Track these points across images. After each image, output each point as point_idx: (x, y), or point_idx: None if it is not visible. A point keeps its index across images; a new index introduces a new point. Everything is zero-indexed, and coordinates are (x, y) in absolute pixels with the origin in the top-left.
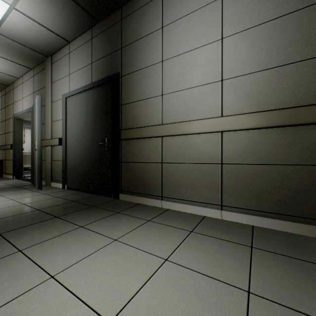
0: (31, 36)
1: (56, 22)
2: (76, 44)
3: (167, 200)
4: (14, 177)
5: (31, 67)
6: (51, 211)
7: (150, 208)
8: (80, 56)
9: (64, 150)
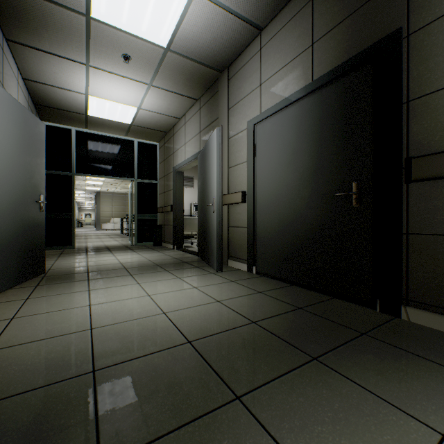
0: (209, 40)
1: None
2: (274, 27)
3: None
4: (174, 246)
5: (197, 98)
6: (283, 333)
7: None
8: (284, 43)
9: (250, 210)
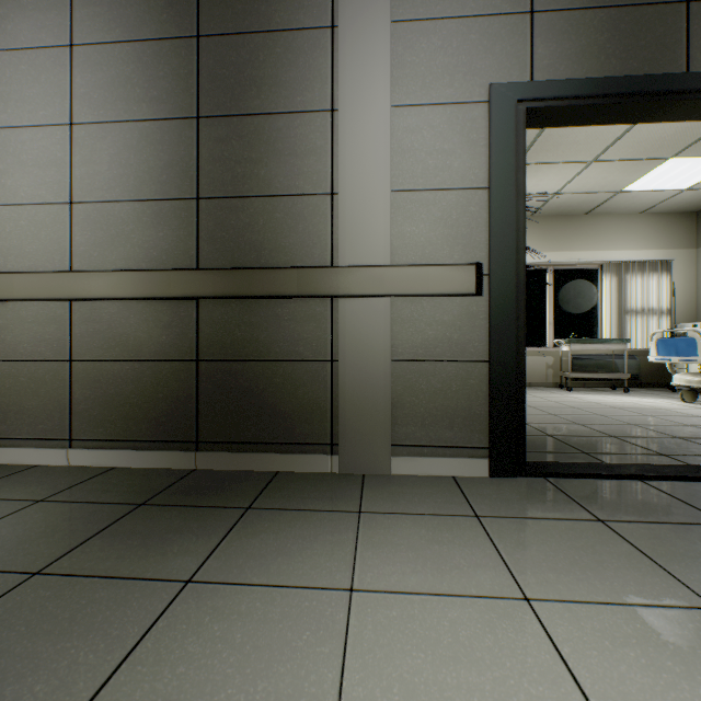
0: None
1: None
2: None
3: None
4: None
5: None
6: None
7: None
8: None
9: None
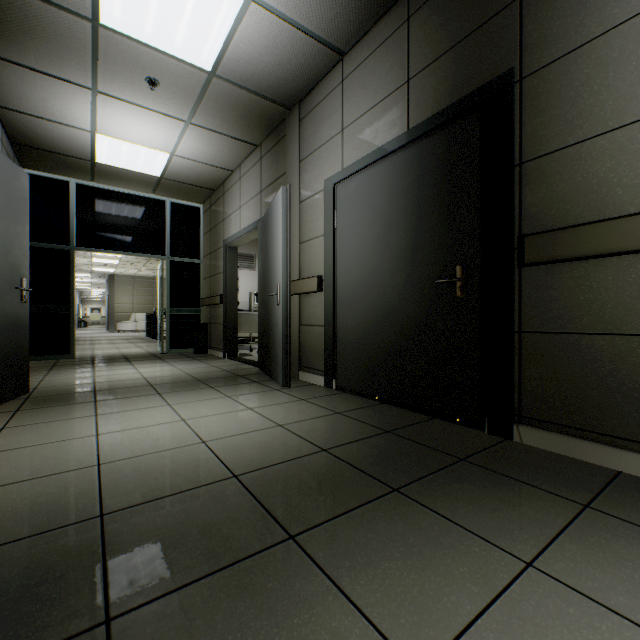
0: (271, 65)
1: (328, 7)
2: (360, 53)
3: None
4: (225, 354)
5: (257, 143)
6: (360, 462)
7: None
8: (373, 75)
9: (329, 302)
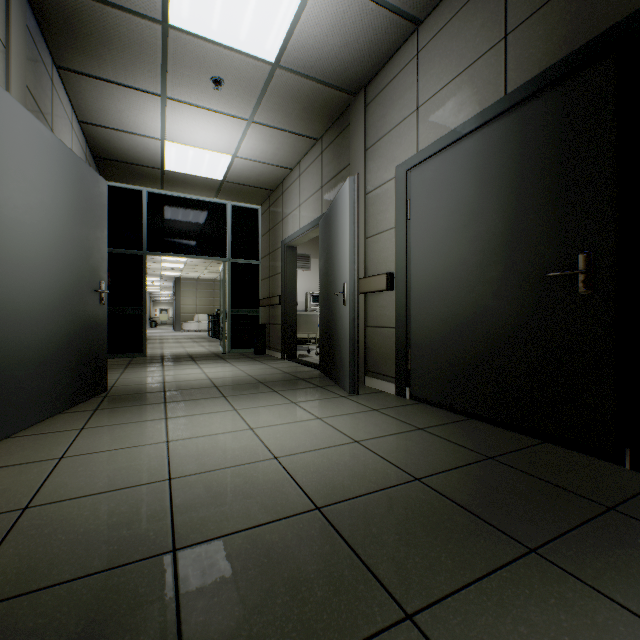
0: (337, 47)
1: None
2: (440, 17)
3: None
4: (283, 355)
5: (318, 136)
6: (469, 500)
7: None
8: (456, 40)
9: (401, 301)
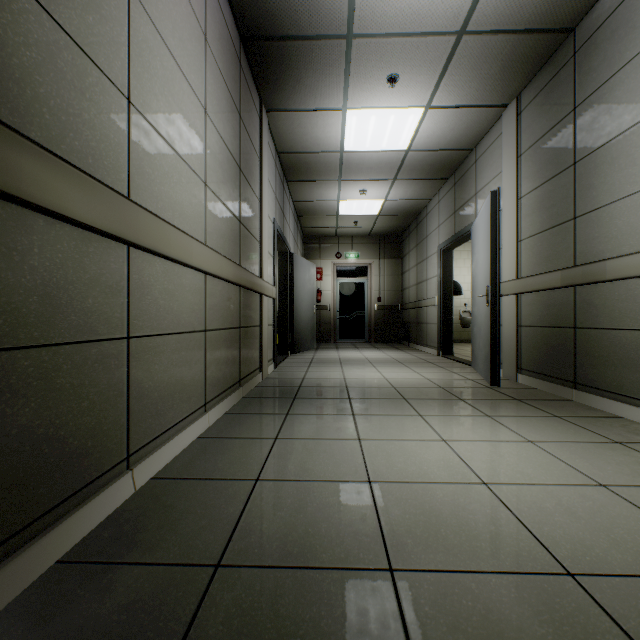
0: None
1: None
2: None
3: (142, 457)
4: None
5: None
6: None
7: (142, 510)
8: None
9: None
